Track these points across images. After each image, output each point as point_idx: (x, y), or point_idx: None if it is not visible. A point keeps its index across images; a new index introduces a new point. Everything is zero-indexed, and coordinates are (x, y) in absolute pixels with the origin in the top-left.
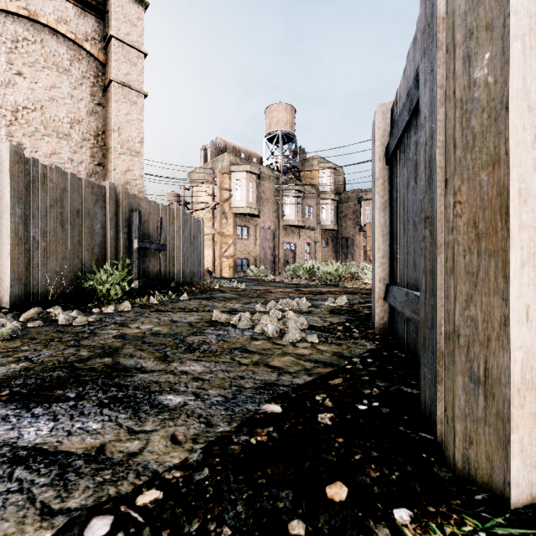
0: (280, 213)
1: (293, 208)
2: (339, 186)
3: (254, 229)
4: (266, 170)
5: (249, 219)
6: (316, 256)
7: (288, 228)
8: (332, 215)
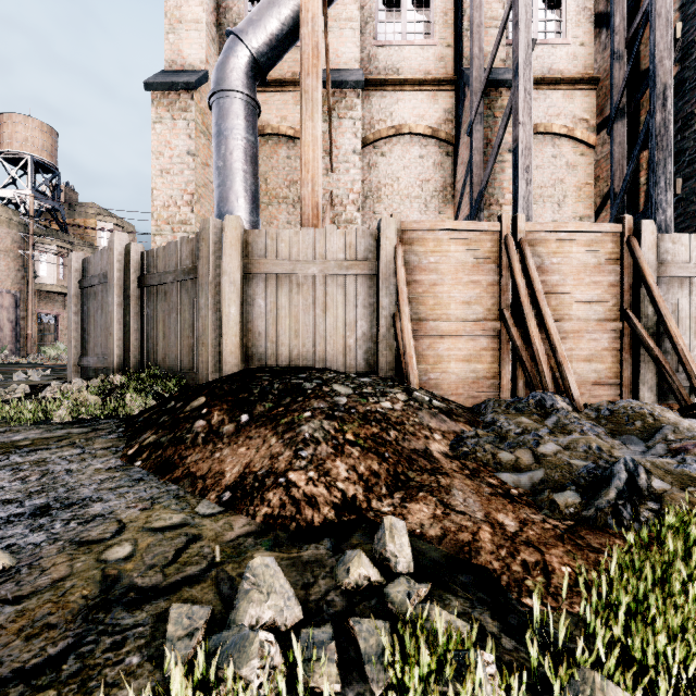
0: (31, 274)
1: (53, 269)
2: None
3: None
4: (4, 210)
5: None
6: None
7: (45, 294)
8: None
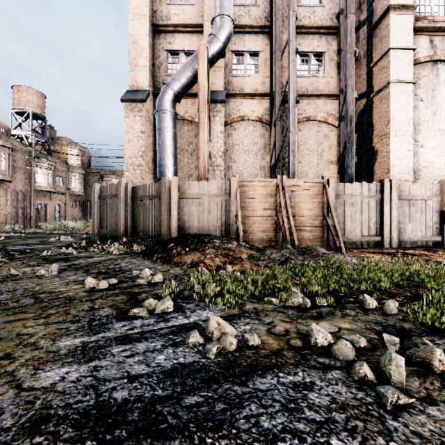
0: (33, 180)
1: (45, 178)
2: (86, 163)
3: (5, 192)
4: (18, 143)
5: (0, 182)
6: (66, 214)
7: (40, 192)
8: (79, 184)
